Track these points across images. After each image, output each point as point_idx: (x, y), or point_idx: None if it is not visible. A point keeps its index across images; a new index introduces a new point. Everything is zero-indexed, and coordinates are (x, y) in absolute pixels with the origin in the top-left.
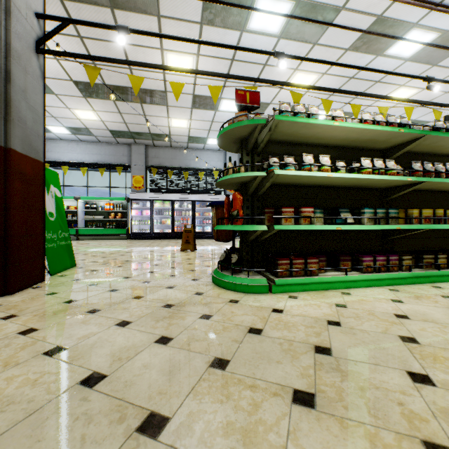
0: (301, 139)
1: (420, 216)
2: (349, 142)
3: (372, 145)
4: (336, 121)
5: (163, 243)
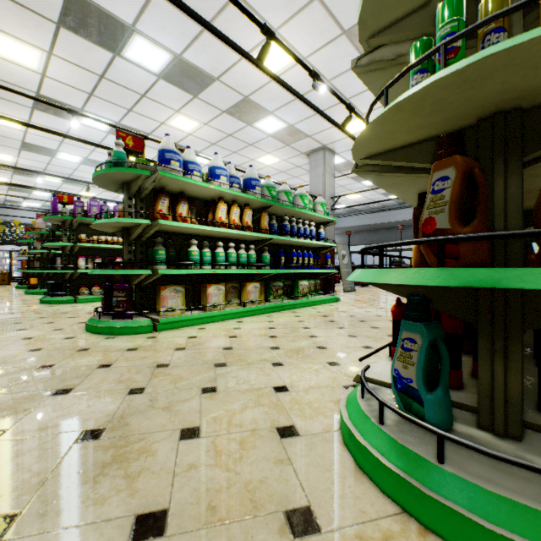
0: None
1: None
2: None
3: None
4: None
5: None
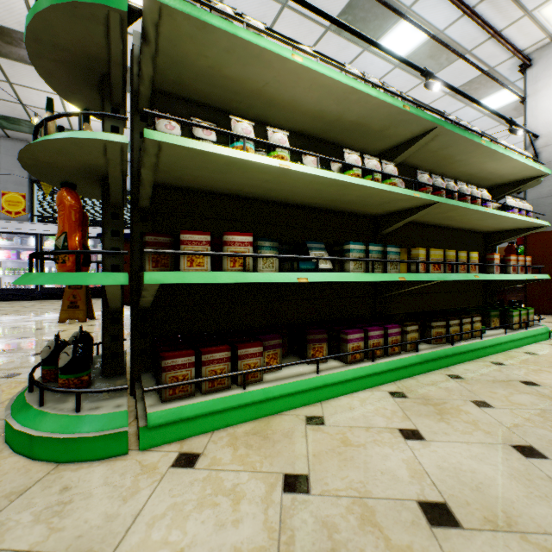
0: (237, 99)
1: (428, 260)
2: (326, 125)
3: (361, 140)
4: (298, 54)
5: (51, 306)
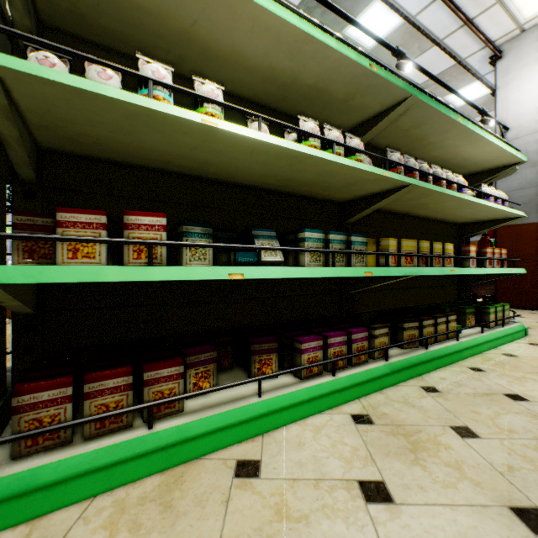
0: (163, 46)
1: (399, 252)
2: (280, 89)
3: (323, 113)
4: None
5: None
